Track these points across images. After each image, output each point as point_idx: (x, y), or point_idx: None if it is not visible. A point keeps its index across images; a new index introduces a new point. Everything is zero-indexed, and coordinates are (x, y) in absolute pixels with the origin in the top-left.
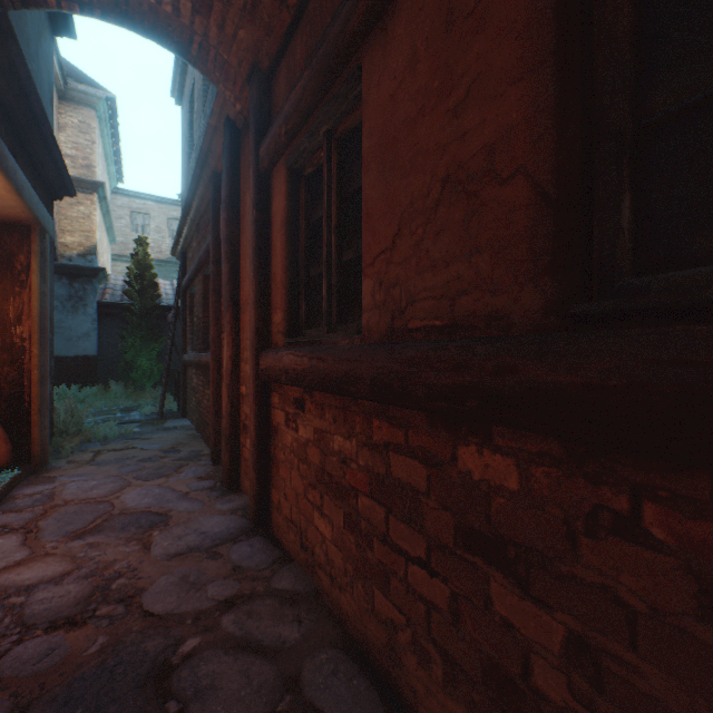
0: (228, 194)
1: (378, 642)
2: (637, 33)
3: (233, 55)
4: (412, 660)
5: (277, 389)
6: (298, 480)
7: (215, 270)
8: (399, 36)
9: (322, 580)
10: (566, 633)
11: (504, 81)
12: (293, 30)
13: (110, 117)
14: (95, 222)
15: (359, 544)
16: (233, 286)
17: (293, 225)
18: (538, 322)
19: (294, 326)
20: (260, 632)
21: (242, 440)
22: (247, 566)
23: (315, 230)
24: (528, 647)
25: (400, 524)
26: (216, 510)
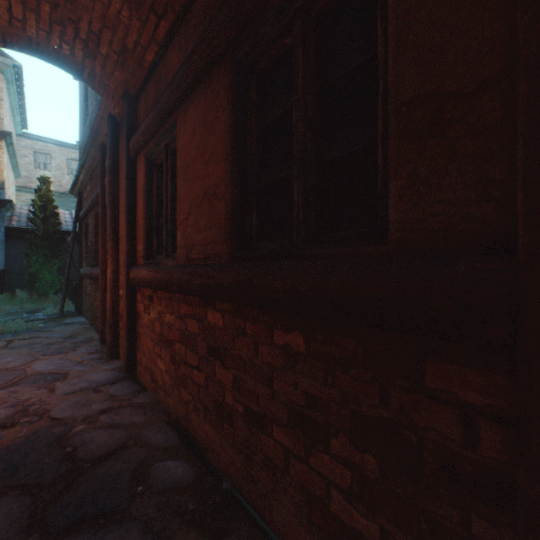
0: (111, 164)
1: (183, 414)
2: (260, 151)
3: (112, 83)
4: (194, 415)
5: (140, 290)
6: (150, 343)
7: (103, 211)
8: (190, 117)
9: (161, 395)
10: (233, 376)
11: (219, 159)
12: (148, 80)
13: (17, 80)
14: (3, 163)
15: (176, 368)
16: (114, 225)
17: (149, 193)
18: (227, 258)
19: (150, 253)
20: (122, 420)
21: (120, 325)
22: (119, 394)
23: (162, 197)
24: (225, 387)
25: (190, 352)
26: (101, 370)
